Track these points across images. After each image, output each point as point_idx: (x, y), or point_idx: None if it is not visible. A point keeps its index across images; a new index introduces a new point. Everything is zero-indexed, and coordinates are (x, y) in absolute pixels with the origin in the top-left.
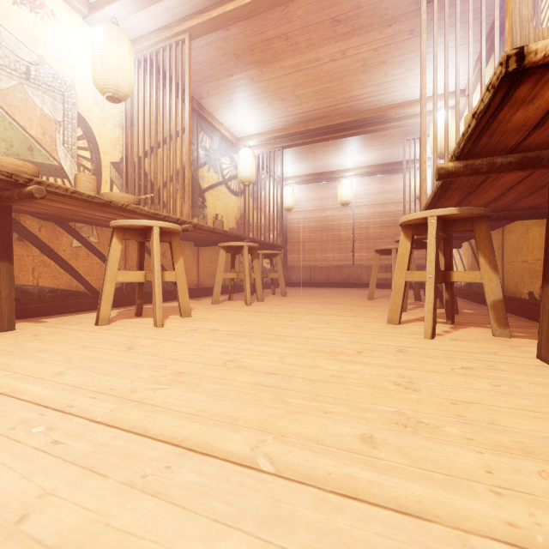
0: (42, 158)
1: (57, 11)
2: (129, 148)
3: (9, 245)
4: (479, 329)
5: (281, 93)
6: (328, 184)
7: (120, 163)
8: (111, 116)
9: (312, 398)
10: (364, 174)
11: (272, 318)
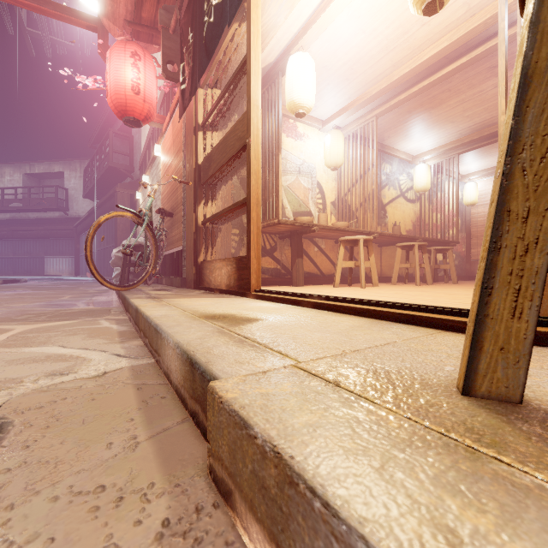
0: (304, 209)
1: (309, 134)
2: (339, 191)
3: (302, 251)
4: None
5: (450, 119)
6: None
7: (335, 201)
8: (331, 176)
9: (425, 296)
10: None
11: (430, 289)
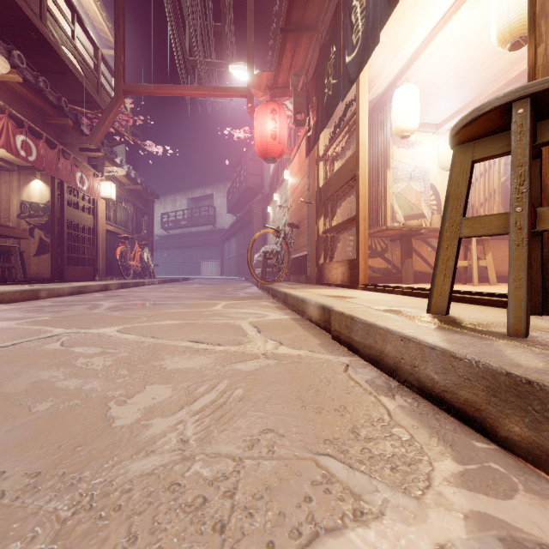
0: (416, 211)
1: (421, 140)
2: None
3: (411, 252)
4: None
5: None
6: None
7: None
8: (446, 176)
9: None
10: None
11: None
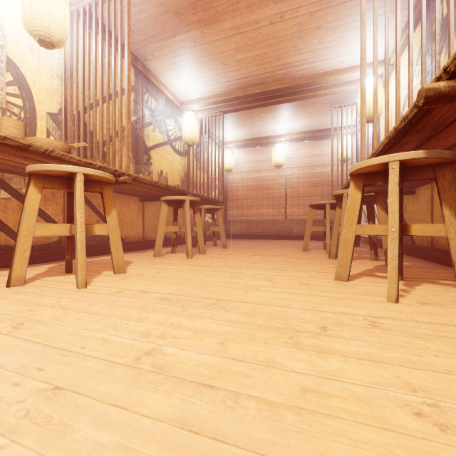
0: None
1: None
2: (68, 100)
3: None
4: (436, 287)
5: (222, 57)
6: (263, 149)
7: (58, 114)
8: (48, 65)
9: None
10: (295, 140)
11: (212, 274)
